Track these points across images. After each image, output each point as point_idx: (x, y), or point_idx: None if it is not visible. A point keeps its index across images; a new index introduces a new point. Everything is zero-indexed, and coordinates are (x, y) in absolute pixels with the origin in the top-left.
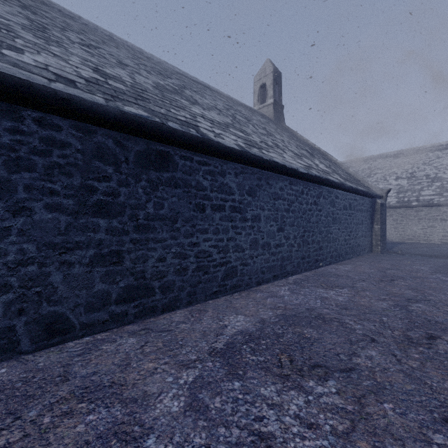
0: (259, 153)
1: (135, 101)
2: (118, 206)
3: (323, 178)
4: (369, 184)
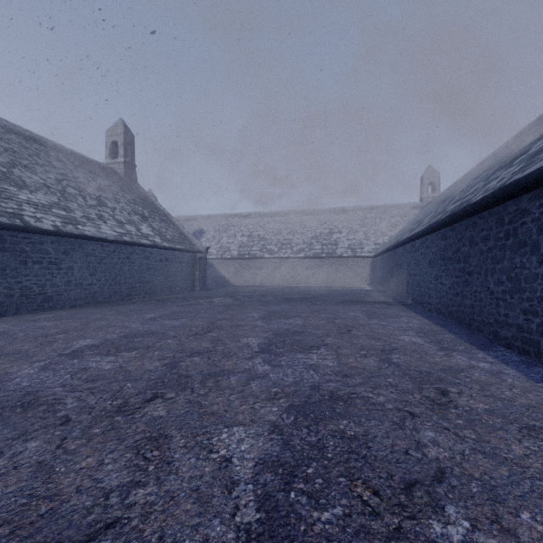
0: (72, 230)
1: None
2: None
3: (133, 242)
4: (196, 242)
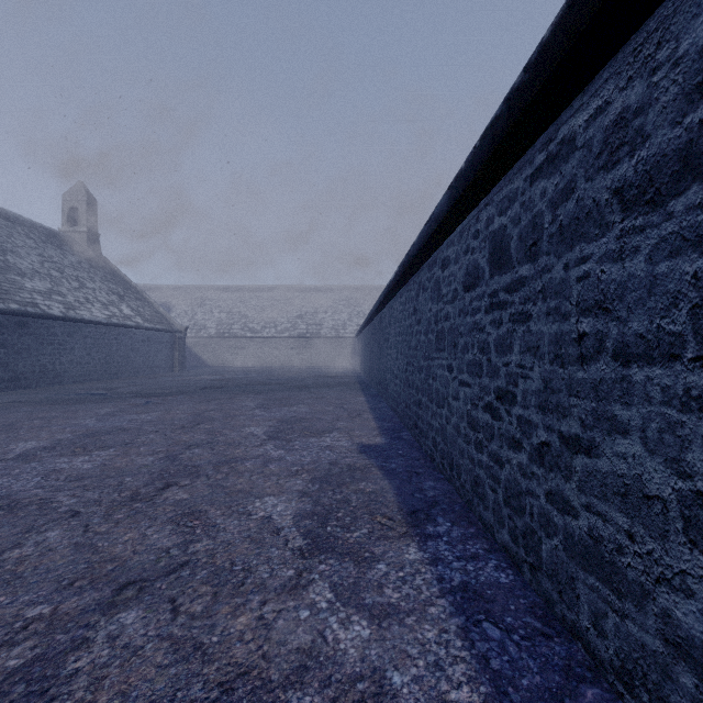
0: (75, 315)
1: (7, 297)
2: (8, 344)
3: (121, 324)
4: (174, 322)
